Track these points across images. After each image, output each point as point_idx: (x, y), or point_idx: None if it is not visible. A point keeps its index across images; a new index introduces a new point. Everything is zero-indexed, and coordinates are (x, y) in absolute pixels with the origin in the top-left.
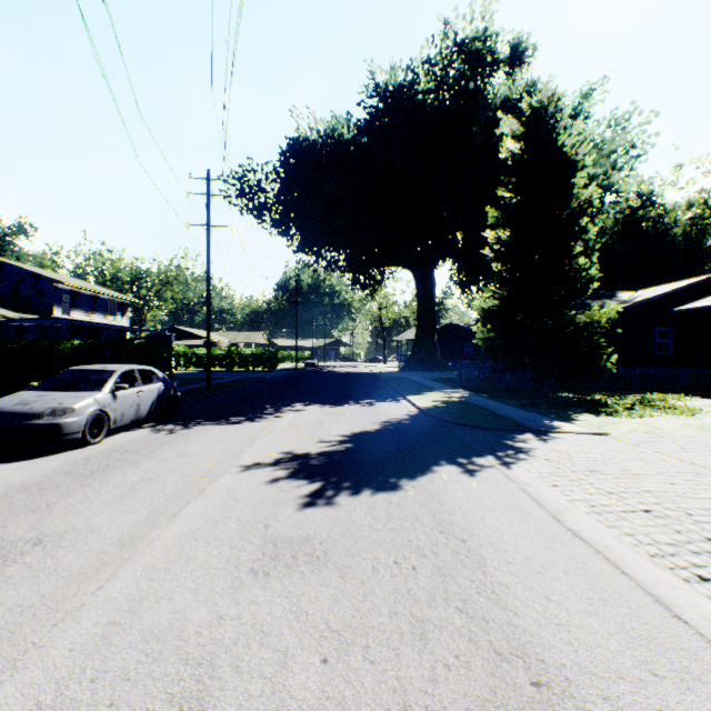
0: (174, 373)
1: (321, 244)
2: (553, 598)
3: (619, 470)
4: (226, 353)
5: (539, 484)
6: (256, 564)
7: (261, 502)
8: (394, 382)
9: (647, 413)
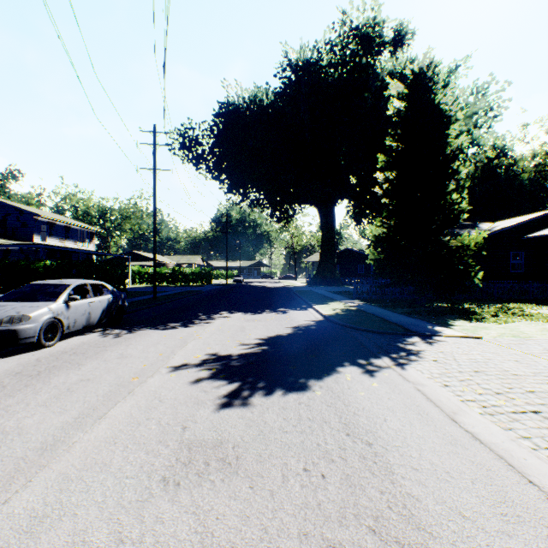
0: (130, 287)
1: (246, 186)
2: (467, 514)
3: (500, 371)
4: (171, 272)
5: (432, 385)
6: (168, 472)
7: (183, 403)
8: (303, 294)
9: (509, 320)
